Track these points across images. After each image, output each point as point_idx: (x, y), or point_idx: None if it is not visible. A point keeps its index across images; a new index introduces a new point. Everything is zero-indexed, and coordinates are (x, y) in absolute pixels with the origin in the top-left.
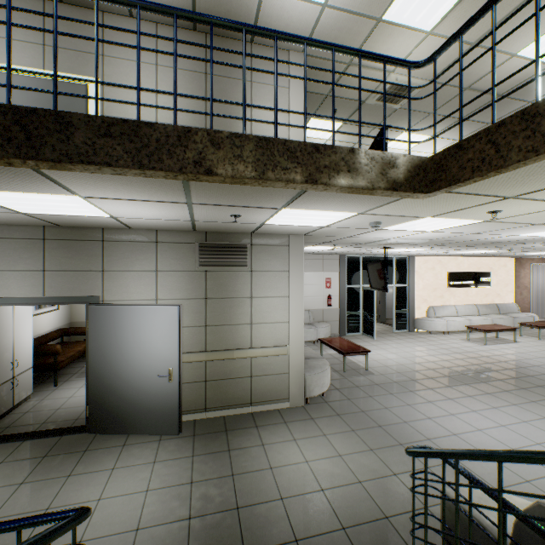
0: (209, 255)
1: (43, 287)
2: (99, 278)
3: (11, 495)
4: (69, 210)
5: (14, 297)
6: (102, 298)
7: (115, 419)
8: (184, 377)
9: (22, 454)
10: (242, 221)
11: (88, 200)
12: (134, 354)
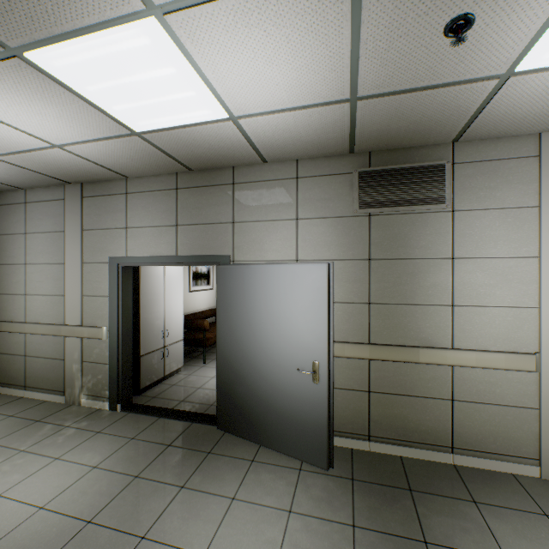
0: (375, 188)
1: (175, 244)
2: (228, 233)
3: (121, 490)
4: (173, 104)
5: (152, 256)
6: (232, 258)
7: (244, 418)
8: (335, 379)
9: (152, 434)
10: (457, 72)
11: (176, 39)
12: (267, 334)
